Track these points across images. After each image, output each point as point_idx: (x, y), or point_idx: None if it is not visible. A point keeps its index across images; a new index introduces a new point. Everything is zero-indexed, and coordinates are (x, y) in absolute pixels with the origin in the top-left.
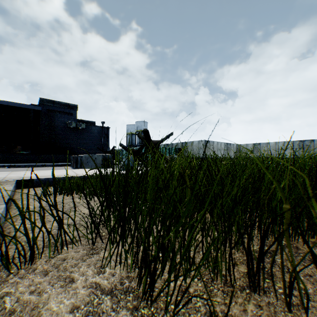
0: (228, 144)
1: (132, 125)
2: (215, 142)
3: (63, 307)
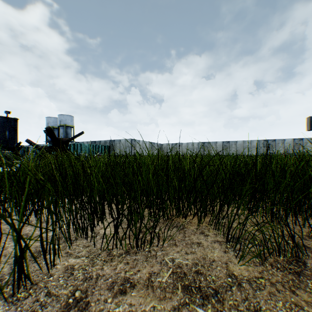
0: (152, 143)
1: (53, 117)
2: (141, 141)
3: None
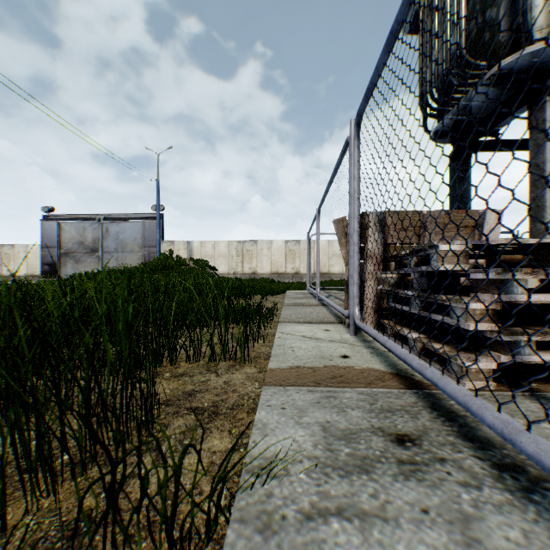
0: None
1: None
2: None
3: (193, 458)
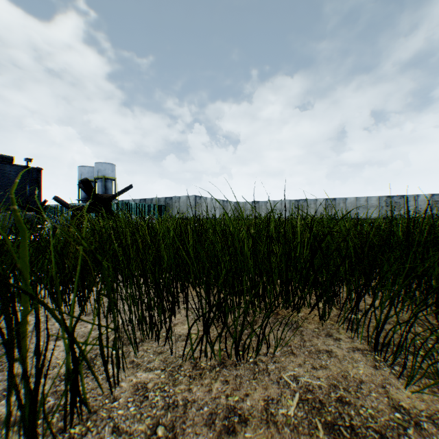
0: (224, 201)
1: (88, 167)
2: (209, 199)
3: None
